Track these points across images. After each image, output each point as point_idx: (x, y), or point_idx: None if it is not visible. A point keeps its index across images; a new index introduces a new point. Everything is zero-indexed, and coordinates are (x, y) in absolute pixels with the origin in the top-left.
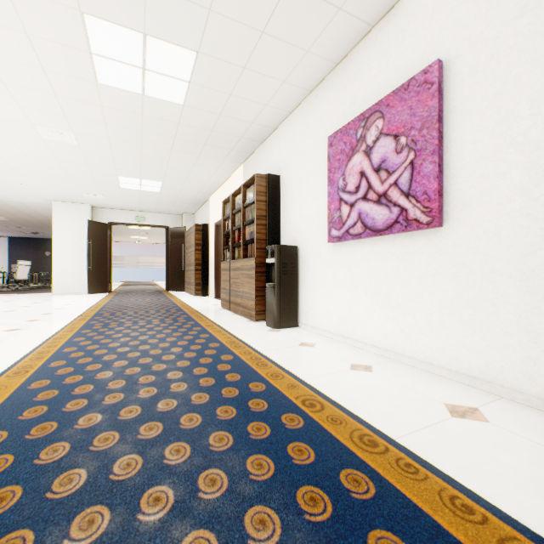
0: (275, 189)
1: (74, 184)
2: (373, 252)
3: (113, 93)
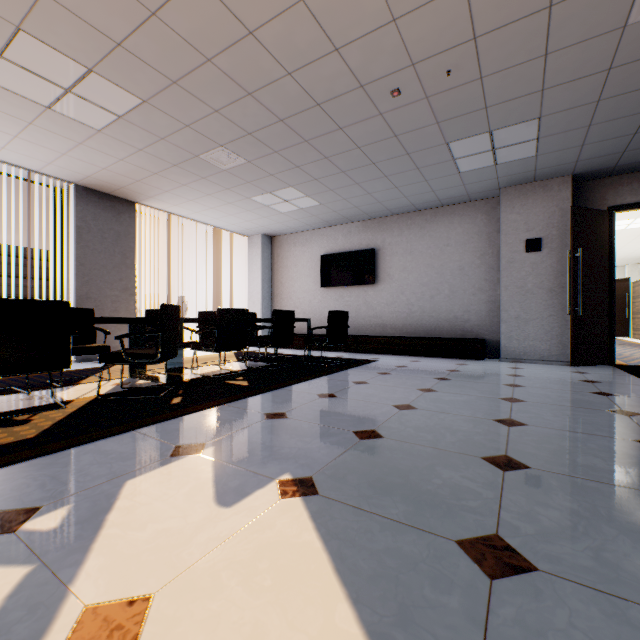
0: None
1: None
2: None
3: None
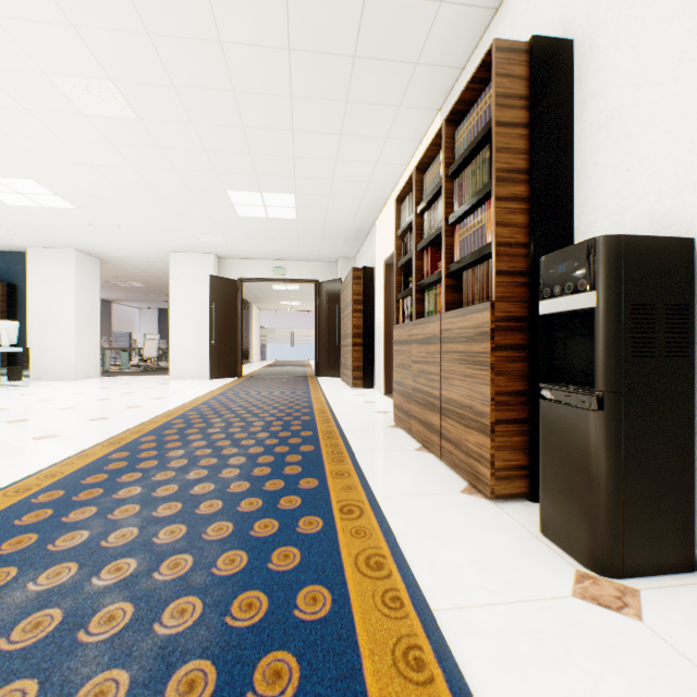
0: (558, 82)
1: (178, 218)
2: None
3: None
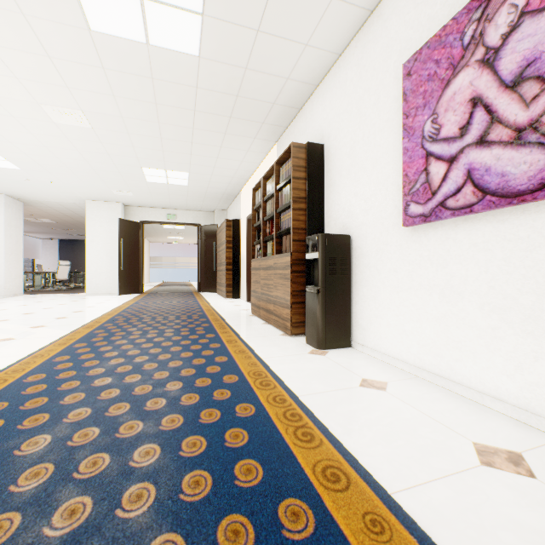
0: (318, 162)
1: (101, 180)
2: (498, 236)
3: (112, 45)
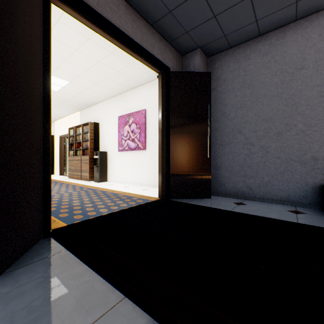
0: (98, 128)
1: None
2: (131, 155)
3: None
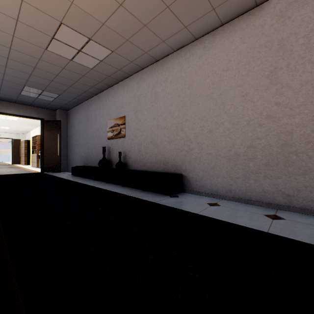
0: None
1: None
2: None
3: None
